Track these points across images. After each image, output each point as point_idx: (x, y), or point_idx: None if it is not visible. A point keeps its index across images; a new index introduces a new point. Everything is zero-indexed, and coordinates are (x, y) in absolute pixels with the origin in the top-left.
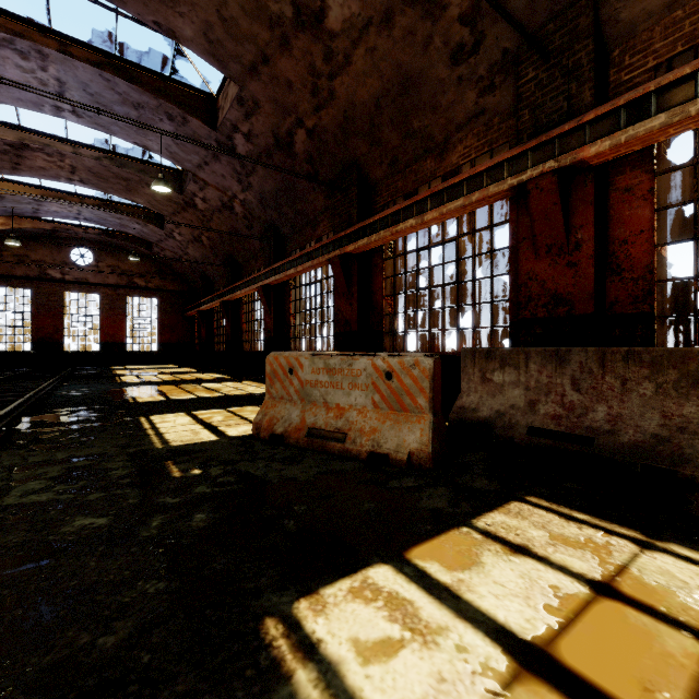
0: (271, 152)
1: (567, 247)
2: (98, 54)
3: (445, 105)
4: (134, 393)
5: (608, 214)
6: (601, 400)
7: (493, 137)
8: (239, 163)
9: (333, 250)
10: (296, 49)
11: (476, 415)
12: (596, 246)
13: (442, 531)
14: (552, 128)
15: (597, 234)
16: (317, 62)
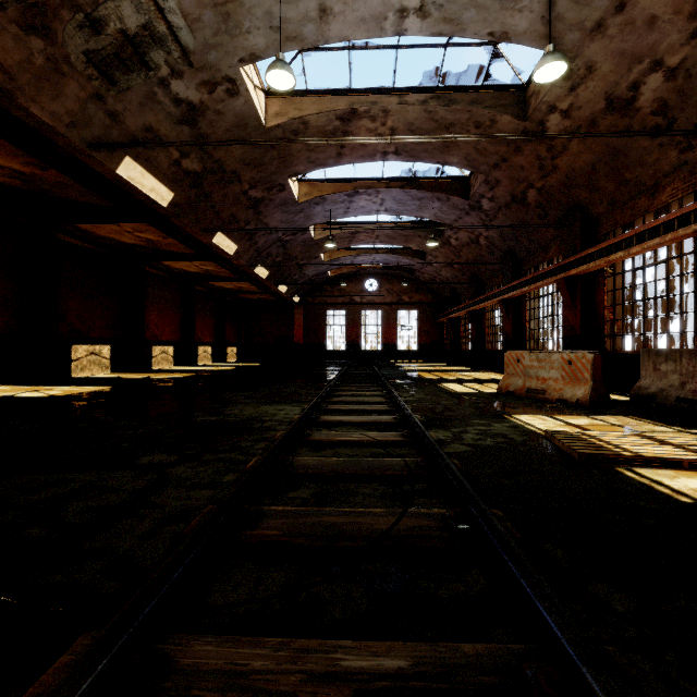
0: (508, 205)
1: None
2: (403, 180)
3: (650, 162)
4: (422, 375)
5: None
6: None
7: (696, 181)
8: (484, 214)
9: (559, 273)
10: (526, 151)
11: (647, 391)
12: None
13: (572, 415)
14: None
15: None
16: (541, 153)
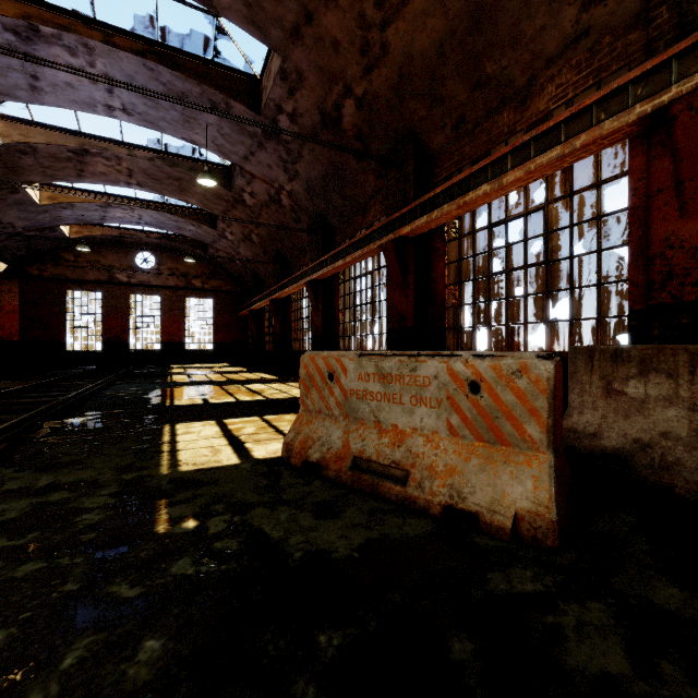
0: (317, 132)
1: None
2: (141, 42)
3: (530, 34)
4: (176, 395)
5: None
6: None
7: (601, 63)
8: (285, 149)
9: (386, 235)
10: None
11: (598, 444)
12: None
13: None
14: None
15: None
16: (367, 10)
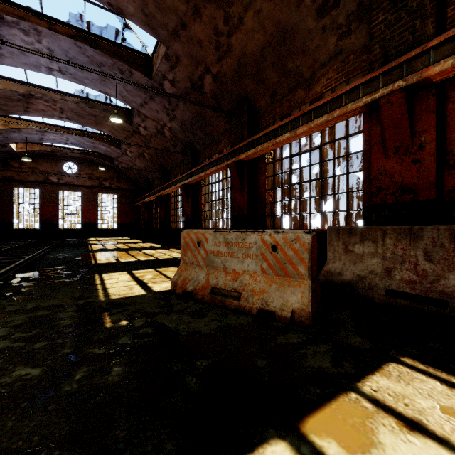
0: (188, 92)
1: (412, 148)
2: (74, 29)
3: (312, 49)
4: (97, 257)
5: (446, 121)
6: (452, 269)
7: (349, 69)
8: (167, 101)
9: (231, 158)
10: (204, 16)
11: (341, 278)
12: (437, 146)
13: (332, 396)
14: (399, 56)
15: (438, 136)
16: (219, 25)
